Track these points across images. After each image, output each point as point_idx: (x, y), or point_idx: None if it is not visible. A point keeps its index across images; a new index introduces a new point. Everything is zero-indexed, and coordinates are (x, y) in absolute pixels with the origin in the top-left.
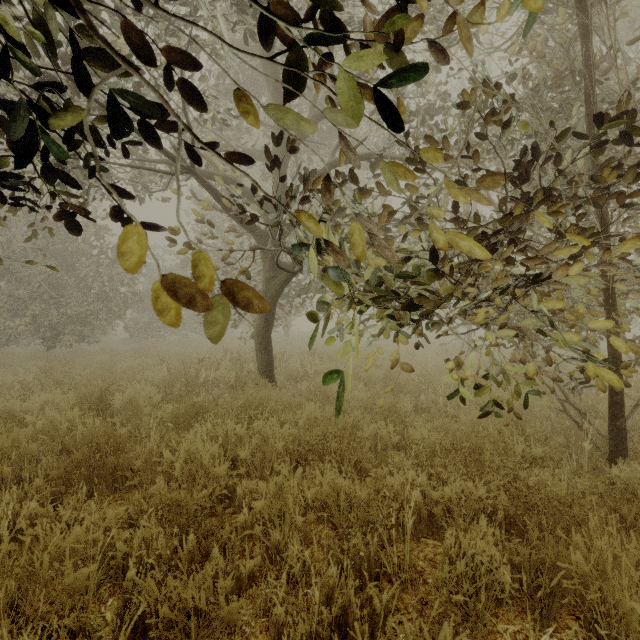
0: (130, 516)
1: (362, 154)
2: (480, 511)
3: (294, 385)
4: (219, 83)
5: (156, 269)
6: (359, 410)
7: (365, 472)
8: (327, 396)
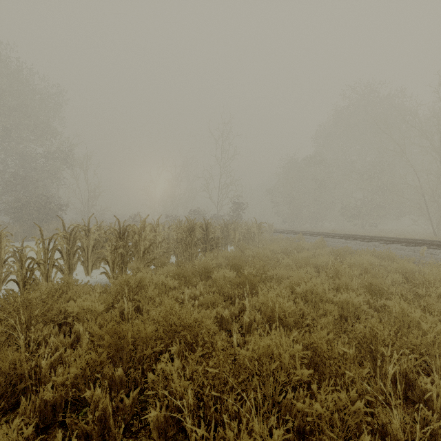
0: None
1: None
2: None
3: None
4: None
5: None
6: None
7: None
8: None
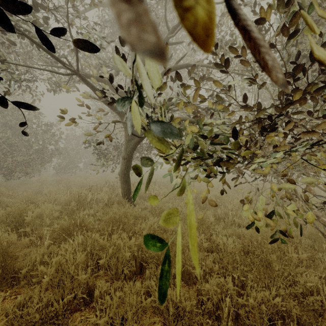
0: (7, 321)
1: (183, 66)
2: (274, 313)
3: (143, 202)
4: (101, 29)
5: (71, 136)
6: (181, 222)
7: (186, 271)
8: (162, 211)
